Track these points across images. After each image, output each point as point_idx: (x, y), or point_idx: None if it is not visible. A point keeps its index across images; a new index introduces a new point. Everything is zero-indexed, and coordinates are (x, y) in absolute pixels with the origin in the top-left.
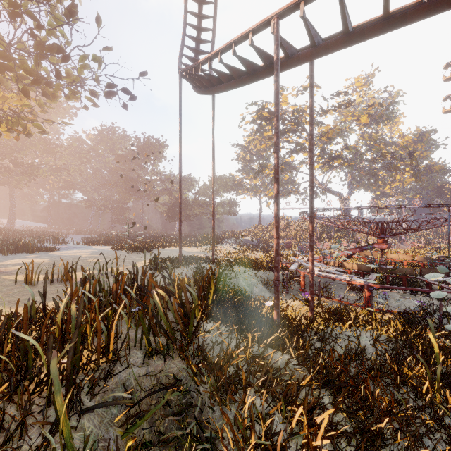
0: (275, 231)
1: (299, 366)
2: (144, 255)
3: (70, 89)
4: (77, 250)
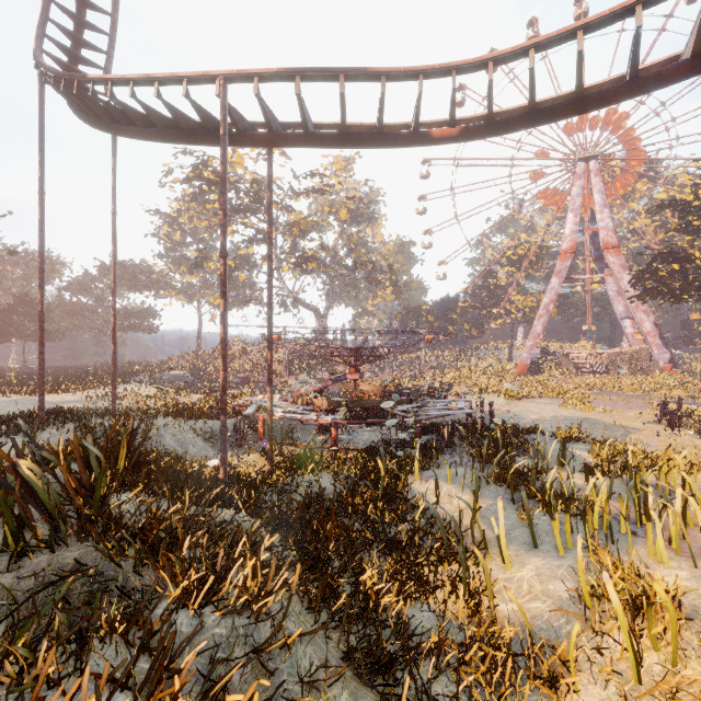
0: (221, 362)
1: (249, 518)
2: None
3: None
4: None
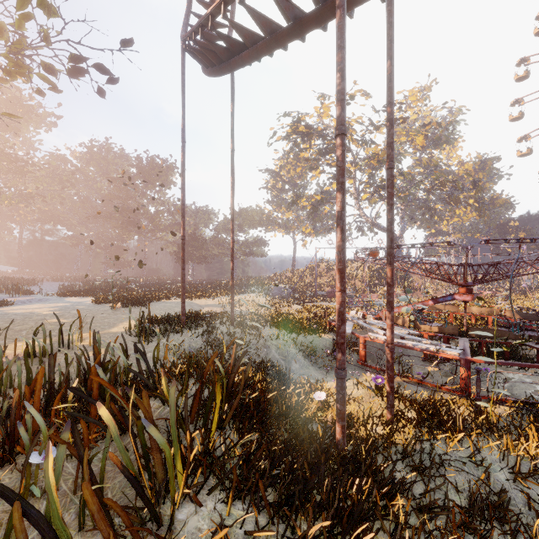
0: (338, 279)
1: None
2: (135, 311)
3: (9, 58)
4: (41, 304)
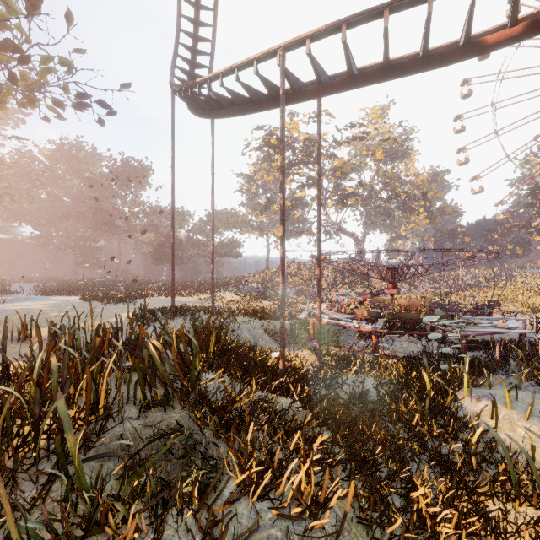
0: (281, 275)
1: (303, 409)
2: (125, 306)
3: (26, 95)
4: (31, 302)
